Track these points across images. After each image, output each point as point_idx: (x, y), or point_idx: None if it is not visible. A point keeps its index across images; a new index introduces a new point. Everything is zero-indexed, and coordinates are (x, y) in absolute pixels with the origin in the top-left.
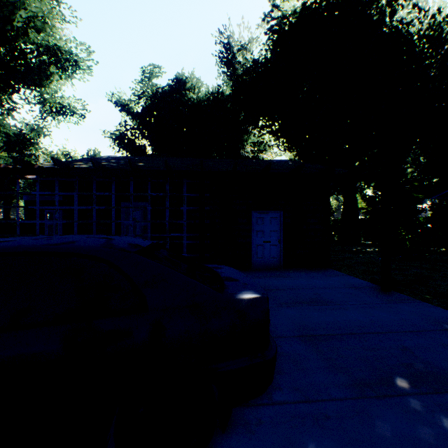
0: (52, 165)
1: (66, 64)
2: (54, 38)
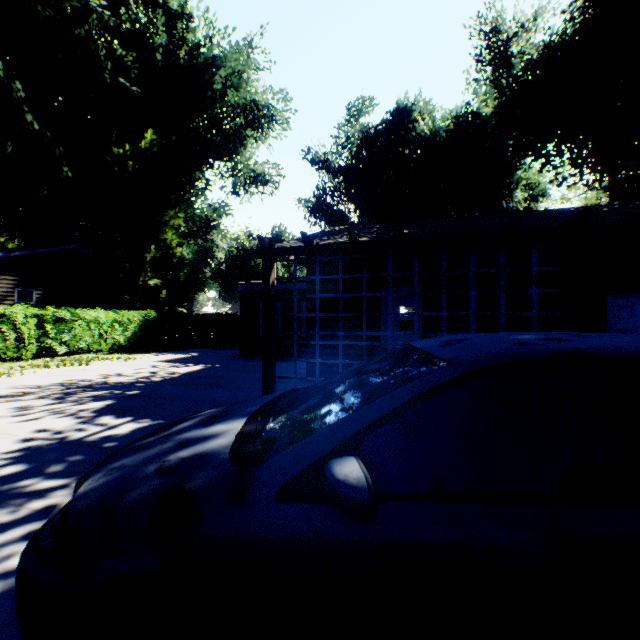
0: (302, 243)
1: (264, 122)
2: (249, 94)
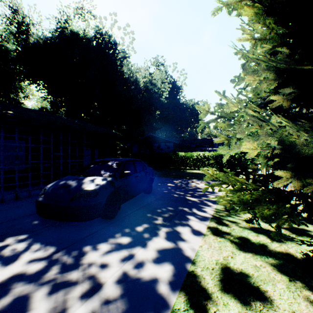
0: None
1: None
2: None
